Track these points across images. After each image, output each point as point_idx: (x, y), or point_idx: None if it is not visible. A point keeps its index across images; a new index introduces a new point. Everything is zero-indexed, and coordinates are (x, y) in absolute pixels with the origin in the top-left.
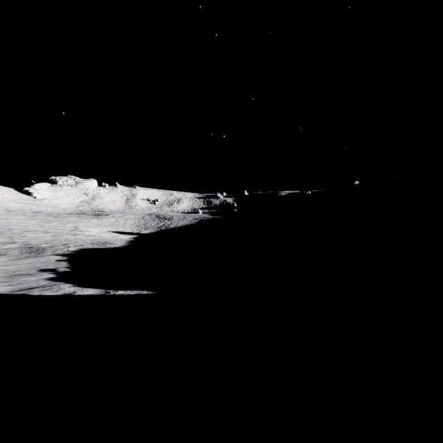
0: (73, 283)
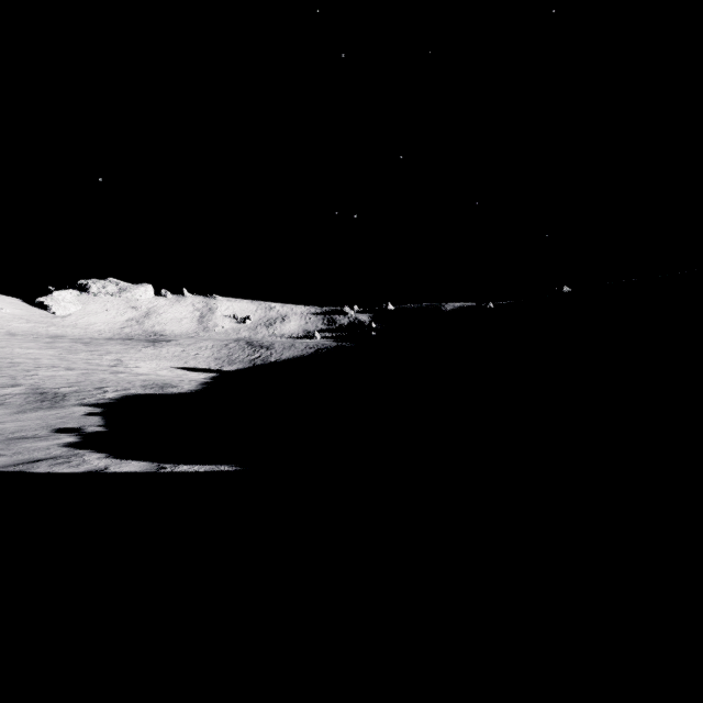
0: (106, 452)
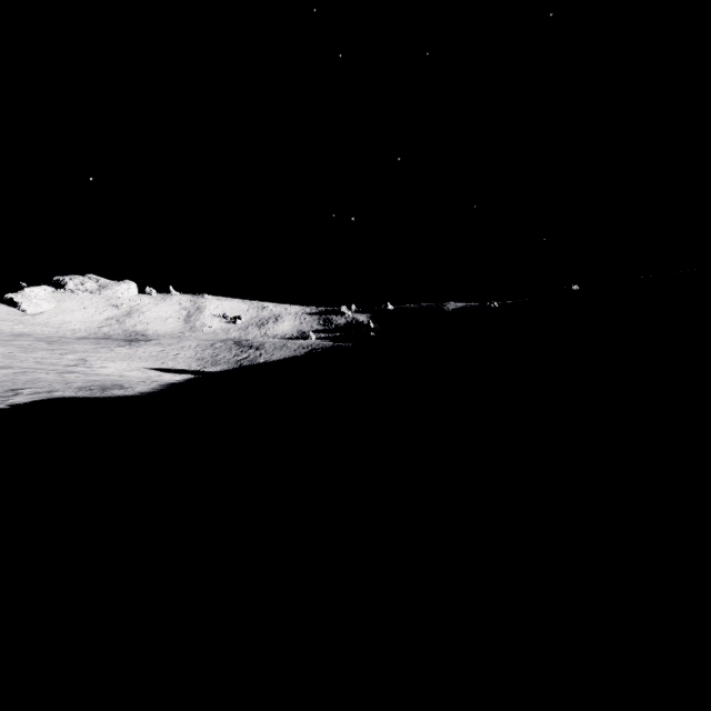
0: None
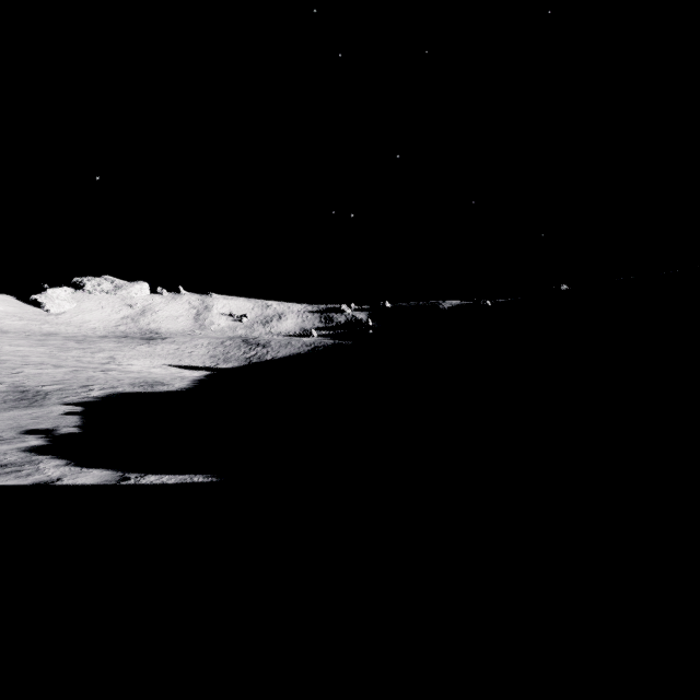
0: (68, 458)
